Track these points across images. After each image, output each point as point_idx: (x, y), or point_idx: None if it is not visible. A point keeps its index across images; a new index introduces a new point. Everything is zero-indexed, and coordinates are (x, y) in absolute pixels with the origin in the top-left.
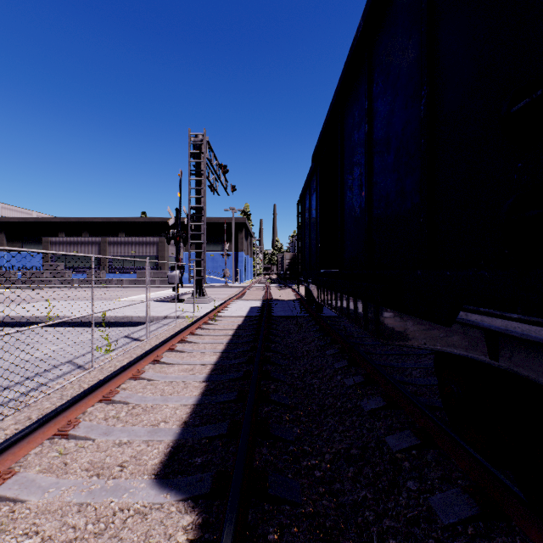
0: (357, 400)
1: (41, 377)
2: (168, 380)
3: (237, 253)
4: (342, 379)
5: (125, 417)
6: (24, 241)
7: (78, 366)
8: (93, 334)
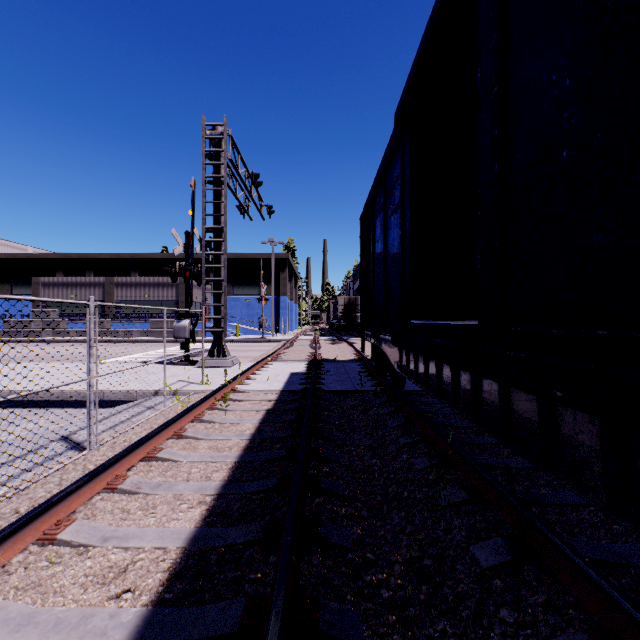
0: None
1: None
2: None
3: (278, 297)
4: (522, 634)
5: None
6: (13, 282)
7: None
8: None
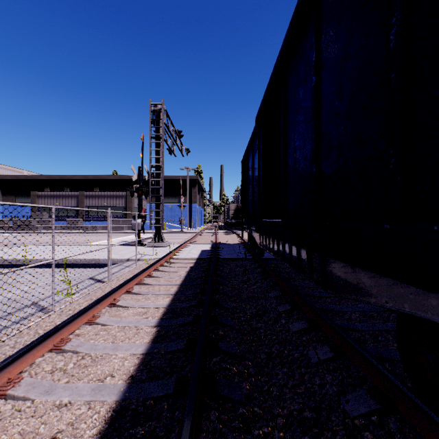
0: (304, 349)
1: (4, 321)
2: (121, 325)
3: (191, 204)
4: (286, 324)
5: (71, 370)
6: (16, 194)
7: (41, 309)
8: (53, 280)
